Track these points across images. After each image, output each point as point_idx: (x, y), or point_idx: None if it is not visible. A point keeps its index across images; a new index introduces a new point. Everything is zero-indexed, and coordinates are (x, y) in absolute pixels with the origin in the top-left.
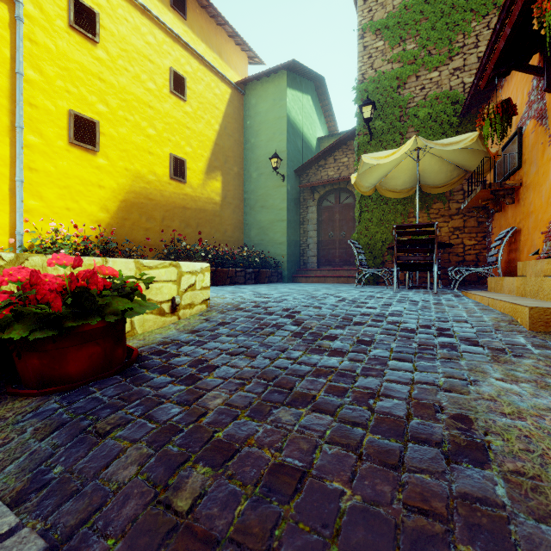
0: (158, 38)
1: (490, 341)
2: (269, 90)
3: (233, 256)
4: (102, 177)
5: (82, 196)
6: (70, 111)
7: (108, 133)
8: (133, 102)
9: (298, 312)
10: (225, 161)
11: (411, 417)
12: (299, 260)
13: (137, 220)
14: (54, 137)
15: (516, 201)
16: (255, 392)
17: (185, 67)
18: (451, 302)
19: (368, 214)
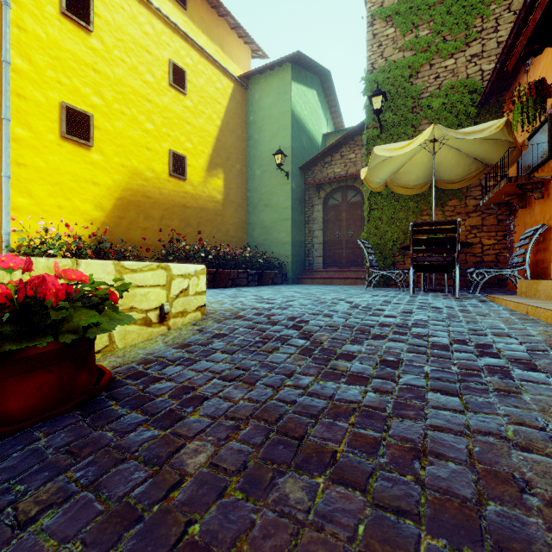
0: (157, 28)
1: (550, 364)
2: (272, 84)
3: (235, 256)
4: (96, 174)
5: (75, 194)
6: (61, 103)
7: (102, 127)
8: (129, 94)
9: (306, 321)
10: (227, 158)
11: (485, 501)
12: (304, 261)
13: (134, 219)
14: (45, 130)
15: (546, 195)
16: (252, 442)
17: (185, 59)
18: (479, 309)
19: (378, 212)
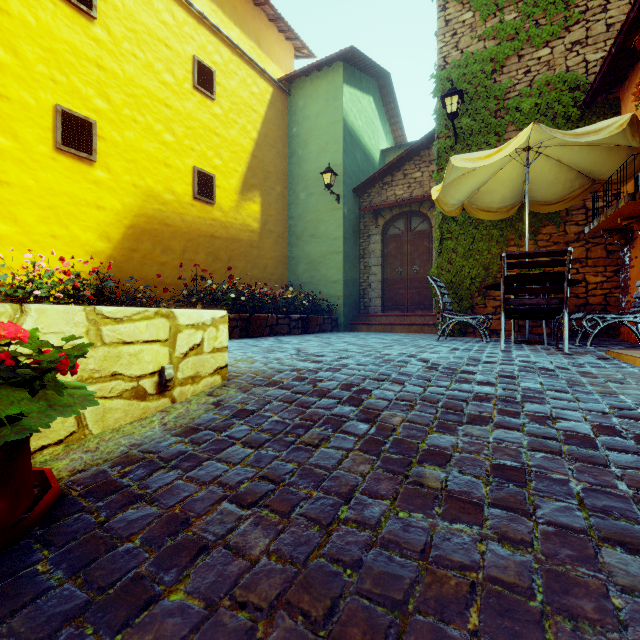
0: (178, 17)
1: None
2: (320, 88)
3: (275, 298)
4: (101, 195)
5: (73, 220)
6: (56, 106)
7: (109, 137)
8: (143, 98)
9: (367, 391)
10: (265, 178)
11: None
12: (358, 303)
13: (149, 252)
14: (34, 140)
15: None
16: None
17: (213, 57)
18: (606, 371)
19: (452, 243)
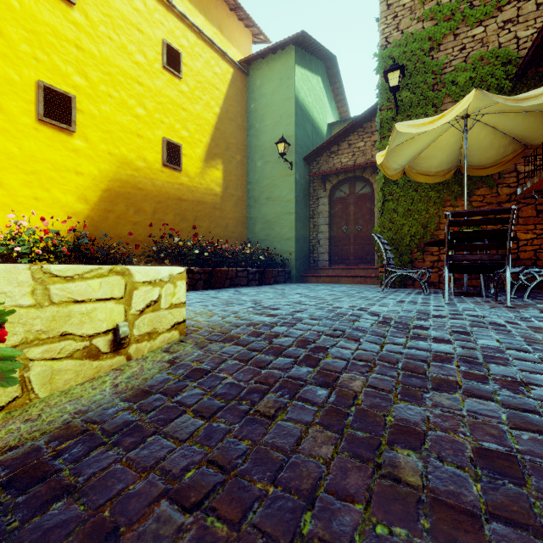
0: (149, 5)
1: None
2: (275, 69)
3: (235, 253)
4: (79, 162)
5: (54, 184)
6: (38, 82)
7: (87, 110)
8: (118, 76)
9: (323, 349)
10: (226, 148)
11: None
12: (308, 257)
13: (123, 213)
14: (18, 112)
15: None
16: None
17: (180, 40)
18: None
19: (393, 204)
